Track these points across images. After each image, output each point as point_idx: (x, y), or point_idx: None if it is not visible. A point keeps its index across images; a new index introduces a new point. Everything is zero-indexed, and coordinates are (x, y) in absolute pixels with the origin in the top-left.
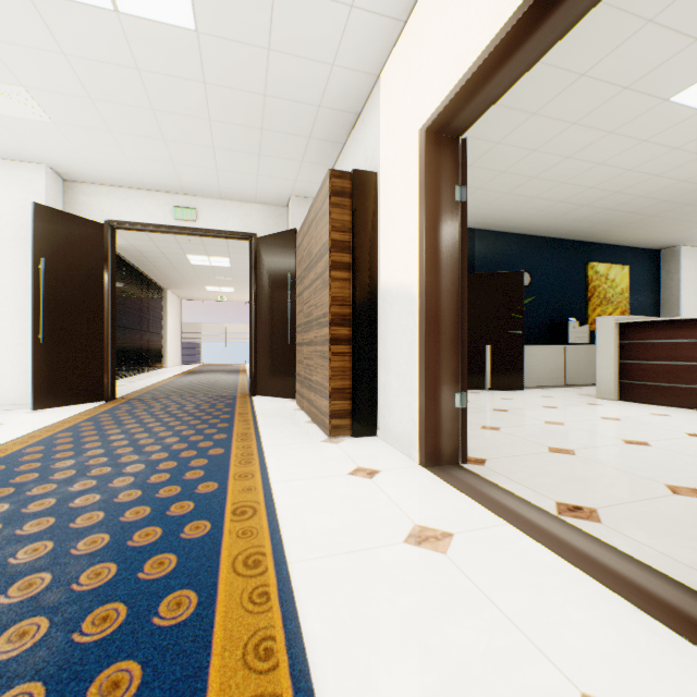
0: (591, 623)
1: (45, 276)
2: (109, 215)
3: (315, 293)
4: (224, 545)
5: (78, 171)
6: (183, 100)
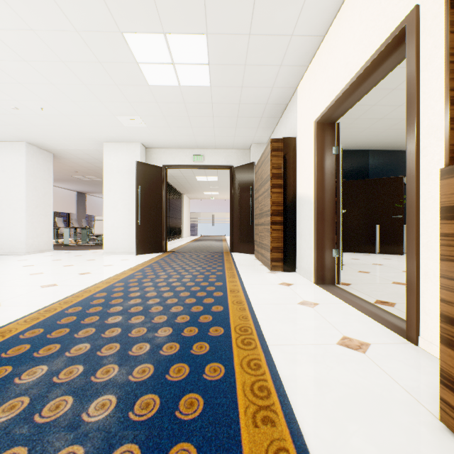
0: (360, 326)
1: (140, 194)
2: (164, 162)
3: (264, 199)
4: (229, 298)
5: (153, 144)
6: (202, 111)
